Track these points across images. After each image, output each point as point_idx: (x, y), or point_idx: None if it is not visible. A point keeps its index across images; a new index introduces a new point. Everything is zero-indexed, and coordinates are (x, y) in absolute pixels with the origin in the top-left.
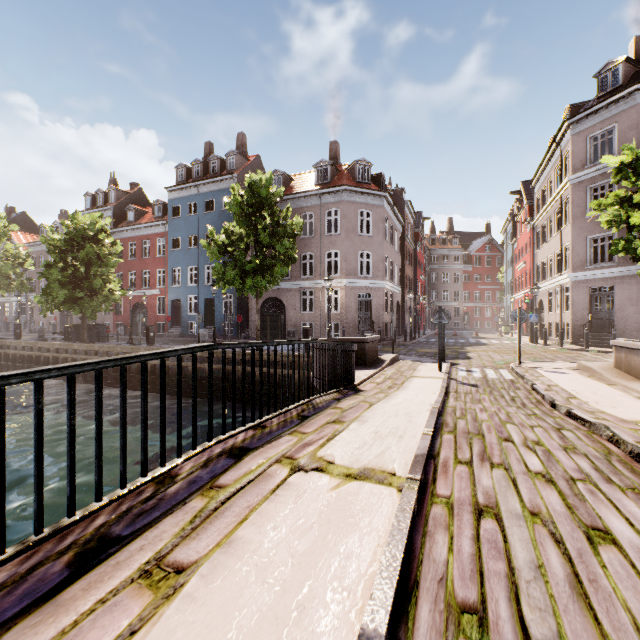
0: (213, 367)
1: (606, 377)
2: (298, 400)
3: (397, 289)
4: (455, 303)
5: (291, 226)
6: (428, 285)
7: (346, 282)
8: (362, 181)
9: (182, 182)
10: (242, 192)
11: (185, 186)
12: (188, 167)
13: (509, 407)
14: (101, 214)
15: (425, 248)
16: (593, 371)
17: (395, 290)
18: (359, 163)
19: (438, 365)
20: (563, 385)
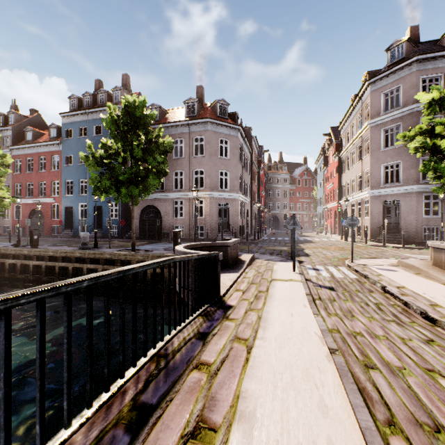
0: (91, 267)
1: (434, 275)
2: (144, 353)
3: (247, 200)
4: (284, 211)
5: (163, 144)
6: (266, 198)
7: (209, 194)
8: (222, 116)
9: (74, 110)
10: (119, 113)
11: (76, 113)
12: (80, 98)
13: (389, 324)
14: None
15: (265, 172)
16: (417, 269)
17: (246, 201)
18: (219, 102)
19: (293, 266)
20: (409, 286)
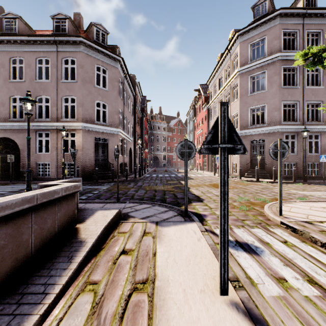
0: None
1: None
2: None
3: (130, 139)
4: (163, 153)
5: None
6: (149, 142)
7: (82, 126)
8: (99, 42)
9: None
10: None
11: None
12: None
13: None
14: None
15: (148, 120)
16: None
17: (128, 139)
18: (96, 26)
19: (220, 277)
20: None
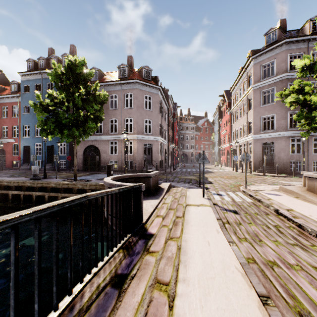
0: (39, 194)
1: (311, 199)
2: None
3: (165, 142)
4: (192, 150)
5: (99, 96)
6: (179, 141)
7: (137, 137)
8: (146, 78)
9: (31, 70)
10: (63, 70)
11: (33, 72)
12: (35, 61)
13: (295, 249)
14: None
15: (178, 122)
16: (296, 193)
17: (164, 142)
18: (144, 68)
19: (202, 193)
20: (296, 209)
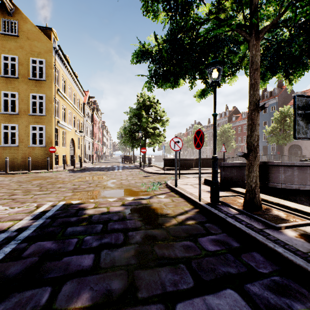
0: None
1: None
2: None
3: None
4: None
5: None
6: None
7: None
8: None
9: None
10: (277, 113)
11: None
12: None
13: None
14: (229, 123)
15: None
16: None
17: None
18: None
19: None
20: None
